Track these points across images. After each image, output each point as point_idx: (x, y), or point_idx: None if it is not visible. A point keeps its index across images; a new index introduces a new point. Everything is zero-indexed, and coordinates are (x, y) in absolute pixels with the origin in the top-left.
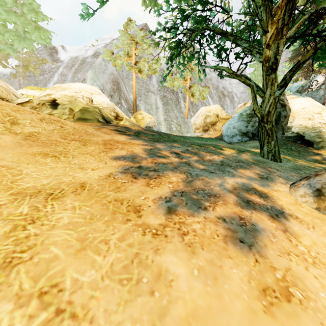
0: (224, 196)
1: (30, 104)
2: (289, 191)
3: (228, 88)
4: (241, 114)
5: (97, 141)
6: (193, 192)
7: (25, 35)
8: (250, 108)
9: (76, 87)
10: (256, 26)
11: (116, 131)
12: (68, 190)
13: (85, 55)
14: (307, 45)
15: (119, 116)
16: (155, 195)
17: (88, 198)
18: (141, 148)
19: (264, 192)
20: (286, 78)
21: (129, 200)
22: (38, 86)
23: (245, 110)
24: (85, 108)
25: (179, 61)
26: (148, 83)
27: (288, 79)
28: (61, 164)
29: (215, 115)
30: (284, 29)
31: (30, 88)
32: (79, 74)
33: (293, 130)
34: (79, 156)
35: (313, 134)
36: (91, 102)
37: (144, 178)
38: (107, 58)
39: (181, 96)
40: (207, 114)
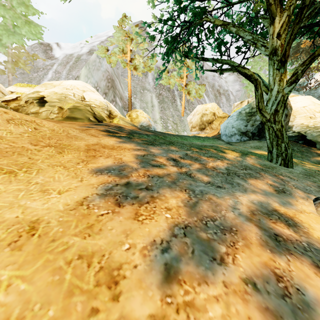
0: (243, 230)
1: (17, 101)
2: (317, 211)
3: (224, 86)
4: (240, 112)
5: (78, 147)
6: (201, 226)
7: (15, 29)
8: (249, 107)
9: (68, 84)
10: (259, 17)
11: (106, 132)
12: (3, 240)
13: (80, 52)
14: (315, 38)
15: (113, 114)
16: (145, 239)
17: (33, 257)
18: (132, 154)
19: (289, 216)
20: (297, 73)
21: (103, 255)
22: (32, 83)
23: (244, 109)
24: (75, 106)
25: (176, 57)
26: (144, 80)
27: (300, 73)
28: (16, 185)
29: (212, 114)
30: (300, 15)
31: (19, 85)
32: (74, 71)
33: (294, 129)
34: (47, 169)
35: (315, 134)
36: (83, 99)
37: (132, 203)
38: (102, 55)
39: (177, 93)
40: (203, 112)
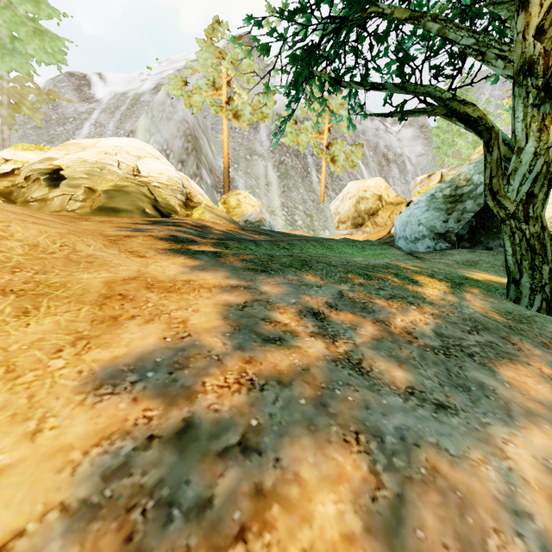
0: None
1: (13, 177)
2: None
3: (395, 147)
4: (433, 196)
5: (83, 289)
6: None
7: (14, 45)
8: (451, 185)
9: (109, 144)
10: (484, 4)
11: (168, 242)
12: None
13: (139, 89)
14: None
15: (194, 200)
16: None
17: None
18: (216, 304)
19: None
20: None
21: None
22: (54, 145)
23: (441, 189)
24: (118, 186)
25: (311, 90)
26: (252, 138)
27: None
28: None
29: (376, 197)
30: None
31: (21, 147)
32: (128, 123)
33: None
34: None
35: None
36: (137, 173)
37: (185, 549)
38: (176, 92)
39: (311, 161)
40: (360, 195)
